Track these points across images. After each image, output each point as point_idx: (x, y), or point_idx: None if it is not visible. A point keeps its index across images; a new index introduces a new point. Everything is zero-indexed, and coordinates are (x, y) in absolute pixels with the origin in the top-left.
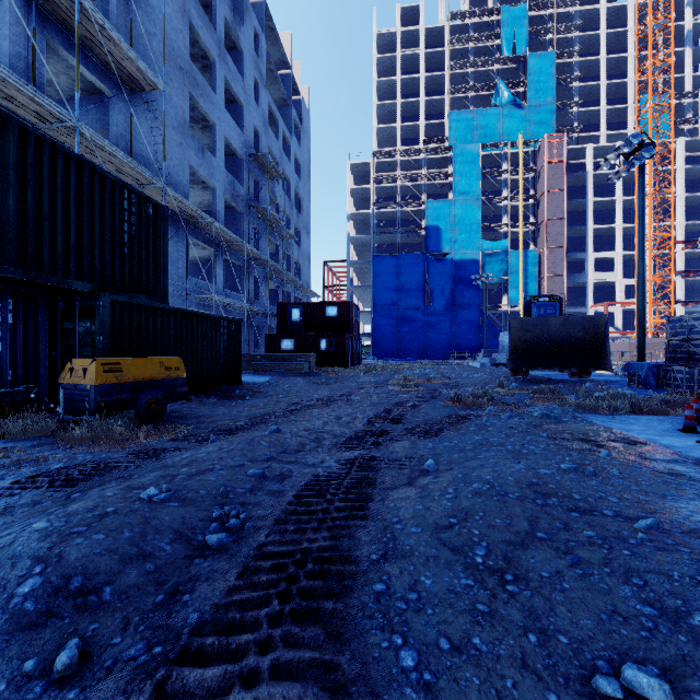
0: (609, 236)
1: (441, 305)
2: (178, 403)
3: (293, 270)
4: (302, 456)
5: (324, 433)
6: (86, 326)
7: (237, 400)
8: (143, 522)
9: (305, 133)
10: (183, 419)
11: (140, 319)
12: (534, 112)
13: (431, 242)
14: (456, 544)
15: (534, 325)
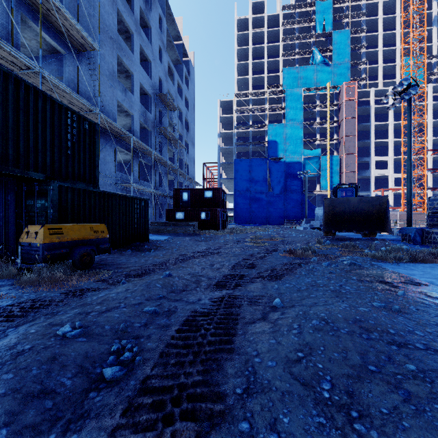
0: (384, 147)
1: (277, 190)
2: (106, 254)
3: (184, 168)
4: (185, 295)
5: (201, 276)
6: (42, 203)
7: (146, 252)
8: (52, 358)
9: (191, 82)
10: (107, 266)
11: (79, 199)
12: (336, 68)
13: (271, 150)
14: (305, 378)
15: (340, 203)
